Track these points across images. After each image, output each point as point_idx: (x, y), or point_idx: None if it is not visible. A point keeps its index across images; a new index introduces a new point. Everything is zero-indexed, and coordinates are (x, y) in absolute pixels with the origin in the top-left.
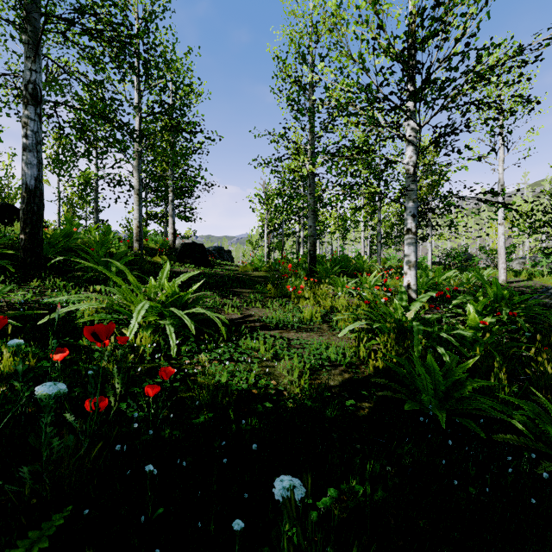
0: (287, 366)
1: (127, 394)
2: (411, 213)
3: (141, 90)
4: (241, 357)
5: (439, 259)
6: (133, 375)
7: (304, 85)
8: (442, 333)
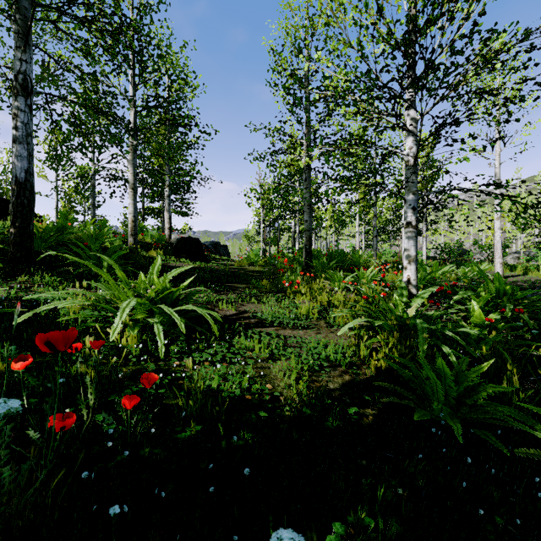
0: (284, 367)
1: (107, 402)
2: (411, 206)
3: (136, 84)
4: (234, 357)
5: (433, 253)
6: (116, 379)
7: (300, 78)
8: (447, 331)
